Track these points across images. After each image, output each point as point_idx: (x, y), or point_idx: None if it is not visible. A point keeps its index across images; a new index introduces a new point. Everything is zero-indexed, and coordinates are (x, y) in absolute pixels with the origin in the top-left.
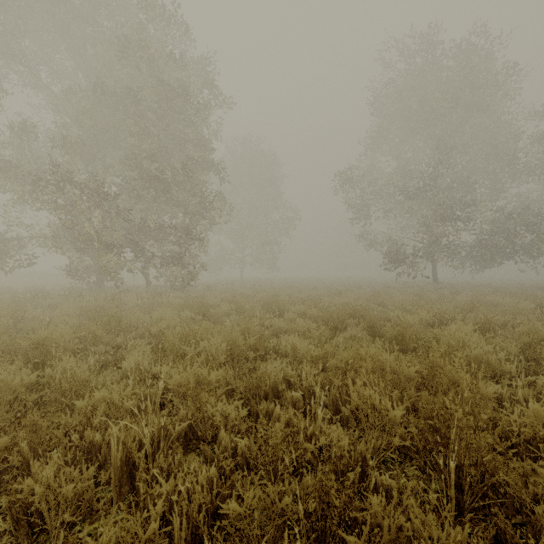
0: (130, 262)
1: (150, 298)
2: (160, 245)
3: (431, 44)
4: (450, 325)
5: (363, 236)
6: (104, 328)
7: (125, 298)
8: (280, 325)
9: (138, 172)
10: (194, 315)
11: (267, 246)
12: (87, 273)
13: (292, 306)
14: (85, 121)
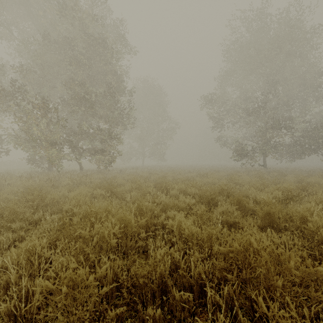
0: (68, 154)
1: (79, 179)
2: (87, 143)
3: (264, 14)
4: (295, 200)
5: (219, 139)
6: (30, 204)
7: (61, 179)
8: (168, 202)
9: (71, 94)
10: (104, 193)
11: (158, 145)
12: (41, 162)
13: (176, 185)
14: (36, 60)
